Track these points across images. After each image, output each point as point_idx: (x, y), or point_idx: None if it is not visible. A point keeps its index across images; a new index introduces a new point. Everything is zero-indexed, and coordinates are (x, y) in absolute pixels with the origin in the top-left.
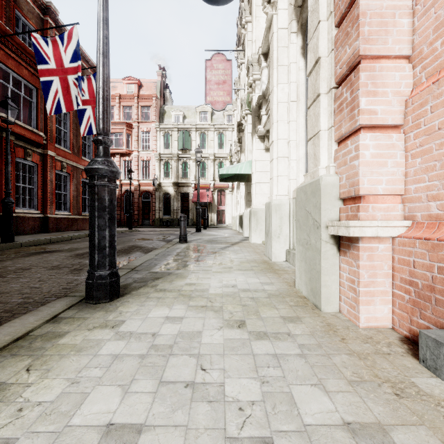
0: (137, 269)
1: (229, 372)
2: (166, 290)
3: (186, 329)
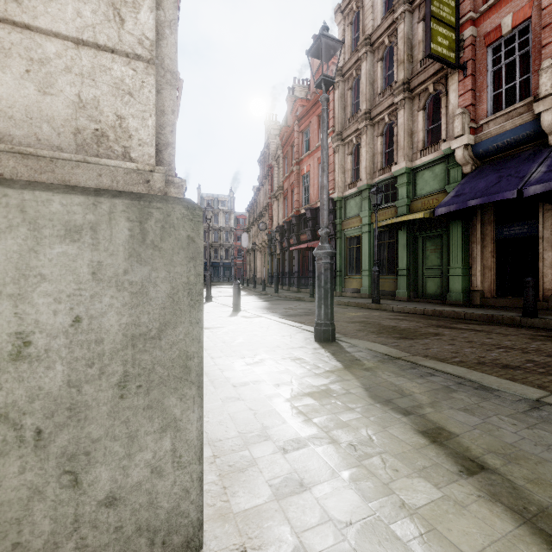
0: (397, 360)
1: (224, 335)
2: (297, 348)
3: (250, 338)
